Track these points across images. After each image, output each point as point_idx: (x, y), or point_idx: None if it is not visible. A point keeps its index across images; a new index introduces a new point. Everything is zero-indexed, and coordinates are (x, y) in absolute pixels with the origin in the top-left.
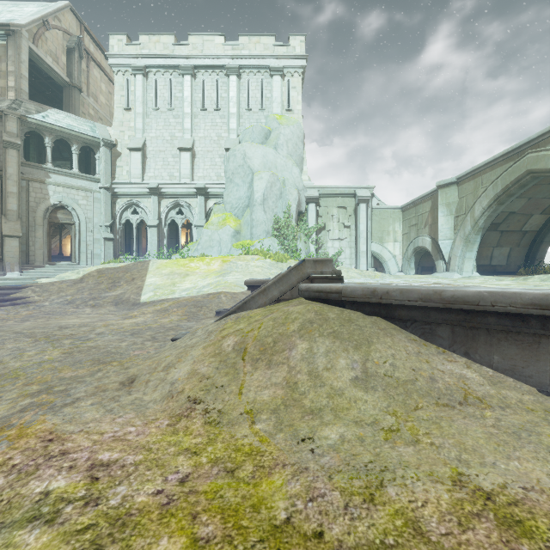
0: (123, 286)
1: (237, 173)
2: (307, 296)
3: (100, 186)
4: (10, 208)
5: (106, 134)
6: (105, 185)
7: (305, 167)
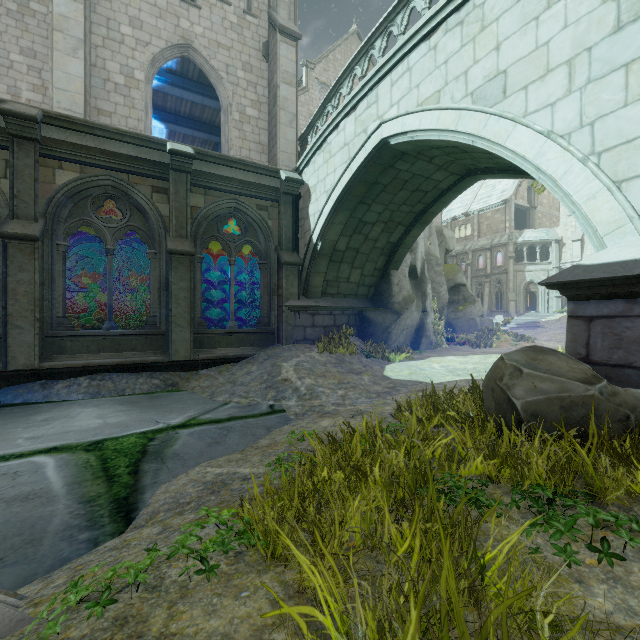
0: None
1: None
2: None
3: (553, 267)
4: (510, 287)
5: (555, 234)
6: (555, 265)
7: None
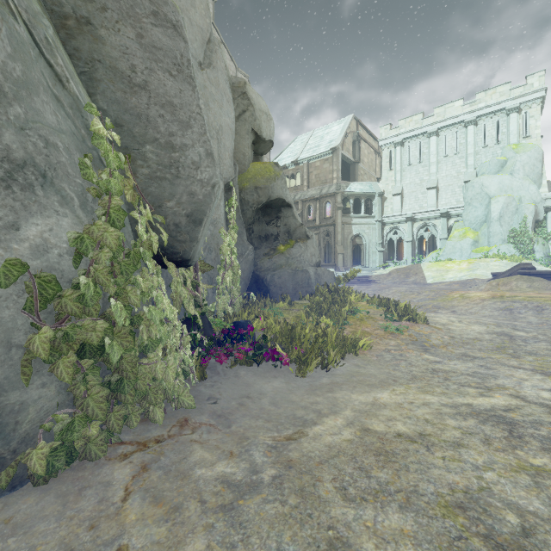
0: (412, 277)
1: (475, 198)
2: (519, 273)
3: (376, 221)
4: (338, 239)
5: (378, 188)
6: (378, 219)
7: (544, 181)
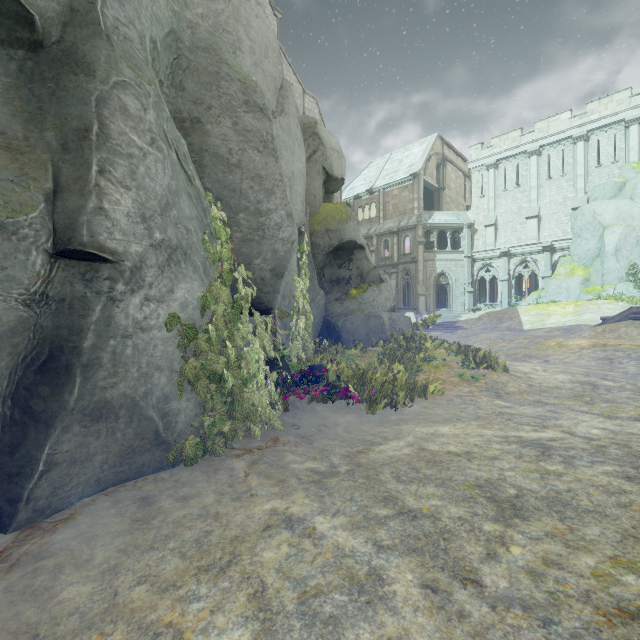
0: (507, 322)
1: (585, 229)
2: (630, 319)
3: (464, 256)
4: (420, 279)
5: (467, 218)
6: (467, 255)
7: None
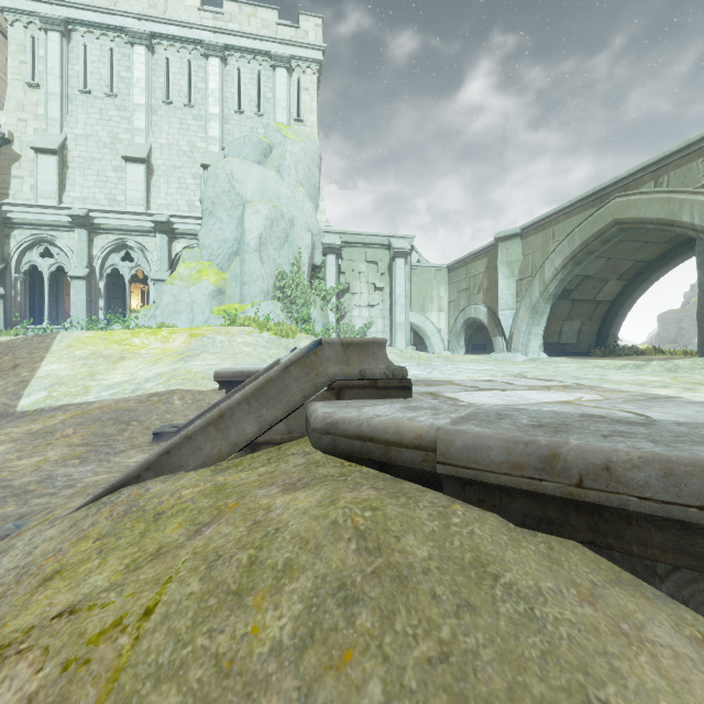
0: None
1: (220, 202)
2: (328, 446)
3: None
4: None
5: None
6: None
7: (322, 203)
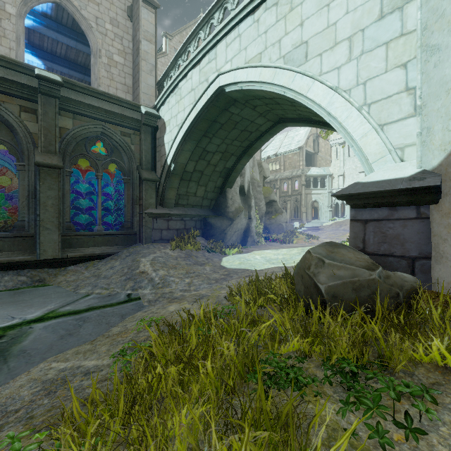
0: (343, 226)
1: None
2: None
3: (327, 192)
4: (303, 204)
5: (329, 171)
6: (329, 191)
7: None
